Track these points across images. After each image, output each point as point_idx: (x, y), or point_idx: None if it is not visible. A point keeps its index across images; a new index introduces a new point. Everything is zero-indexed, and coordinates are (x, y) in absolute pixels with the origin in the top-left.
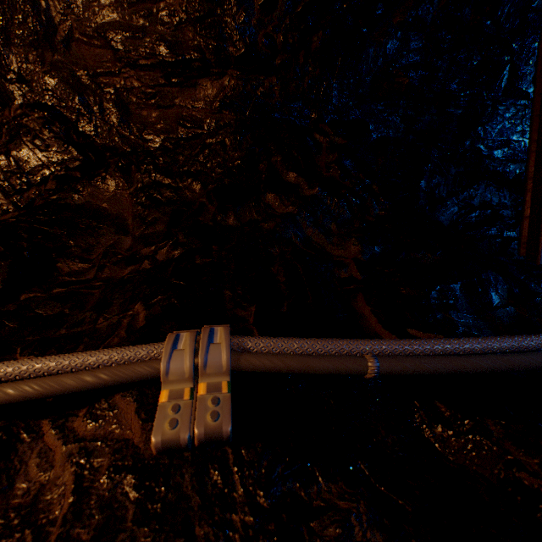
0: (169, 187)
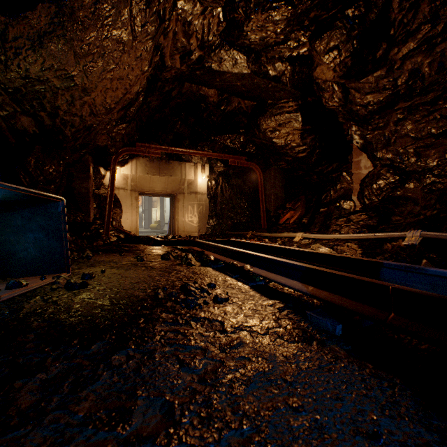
0: (439, 183)
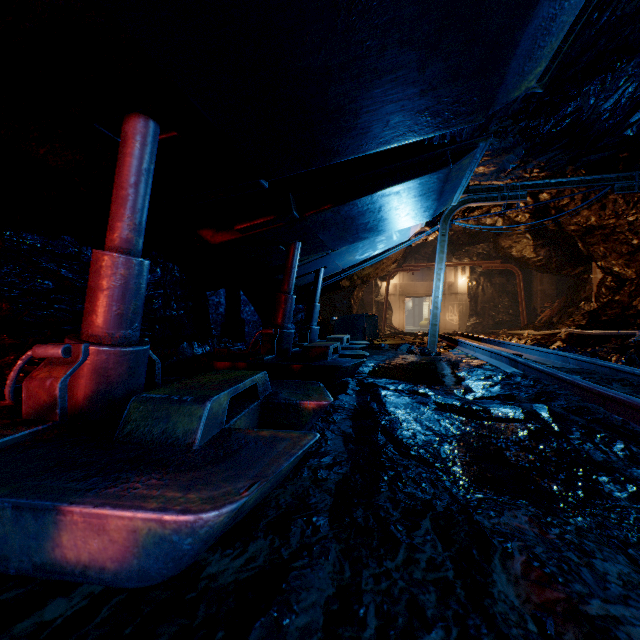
0: (635, 291)
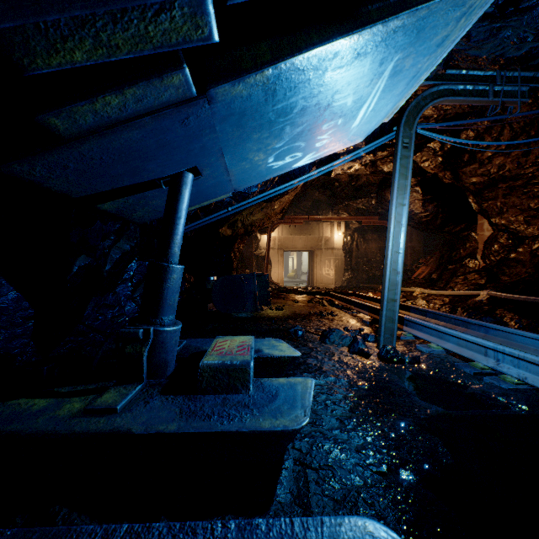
0: None
